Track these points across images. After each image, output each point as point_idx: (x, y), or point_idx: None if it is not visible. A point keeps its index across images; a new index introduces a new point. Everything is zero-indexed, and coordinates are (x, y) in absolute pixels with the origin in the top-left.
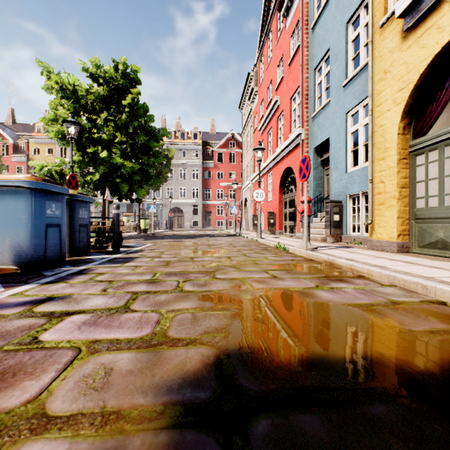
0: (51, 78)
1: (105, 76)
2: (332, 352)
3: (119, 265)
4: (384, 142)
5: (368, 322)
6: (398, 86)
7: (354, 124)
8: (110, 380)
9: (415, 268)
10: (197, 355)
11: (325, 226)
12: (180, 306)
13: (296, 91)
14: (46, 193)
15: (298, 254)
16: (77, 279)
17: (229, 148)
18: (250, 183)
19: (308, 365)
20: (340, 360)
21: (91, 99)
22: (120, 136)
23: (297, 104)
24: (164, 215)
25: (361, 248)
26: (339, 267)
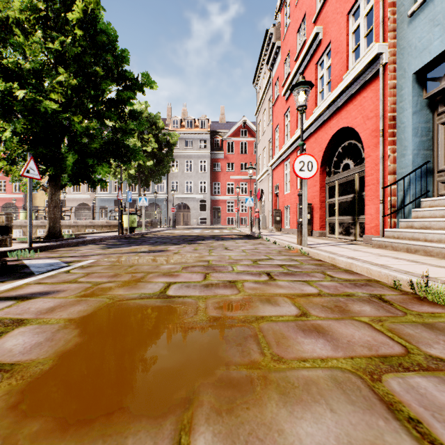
0: None
1: None
2: None
3: None
4: None
5: None
6: None
7: None
8: None
9: None
10: None
11: None
12: None
13: None
14: None
15: None
16: None
17: (240, 137)
18: (268, 170)
19: None
20: None
21: (24, 20)
22: (65, 74)
23: (363, 15)
24: (168, 211)
25: None
26: None
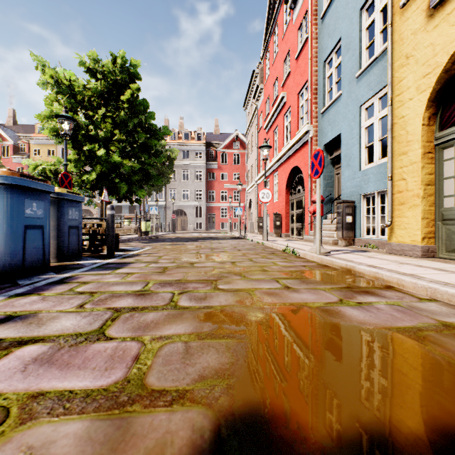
0: (46, 72)
1: (103, 71)
2: (396, 422)
3: (109, 272)
4: (405, 135)
5: (426, 359)
6: (422, 72)
7: (368, 118)
8: None
9: (454, 277)
10: (185, 427)
11: (336, 228)
12: (170, 330)
13: (304, 85)
14: (25, 190)
15: (309, 258)
16: (54, 290)
17: (233, 149)
18: (255, 184)
19: (364, 453)
20: (414, 440)
21: (88, 95)
22: (119, 134)
23: (305, 99)
24: (166, 217)
25: (378, 252)
26: (360, 275)
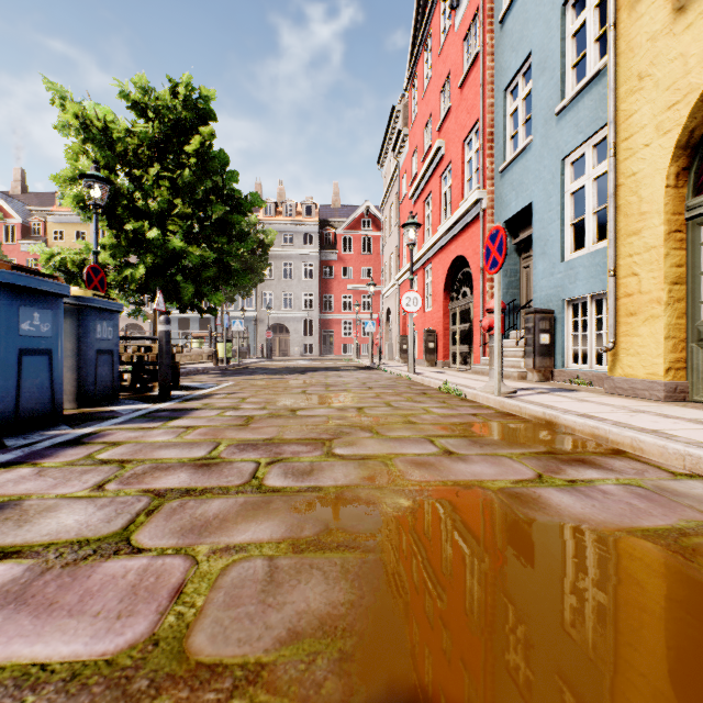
0: (67, 108)
1: (157, 106)
2: None
3: (157, 425)
4: (638, 203)
5: None
6: (666, 100)
7: (576, 178)
8: None
9: None
10: None
11: (524, 354)
12: (245, 534)
13: (472, 128)
14: (20, 292)
15: (483, 402)
16: (61, 457)
17: (362, 230)
18: (396, 285)
19: None
20: None
21: (133, 144)
22: (181, 205)
23: (474, 151)
24: (258, 336)
25: (593, 392)
26: (568, 431)
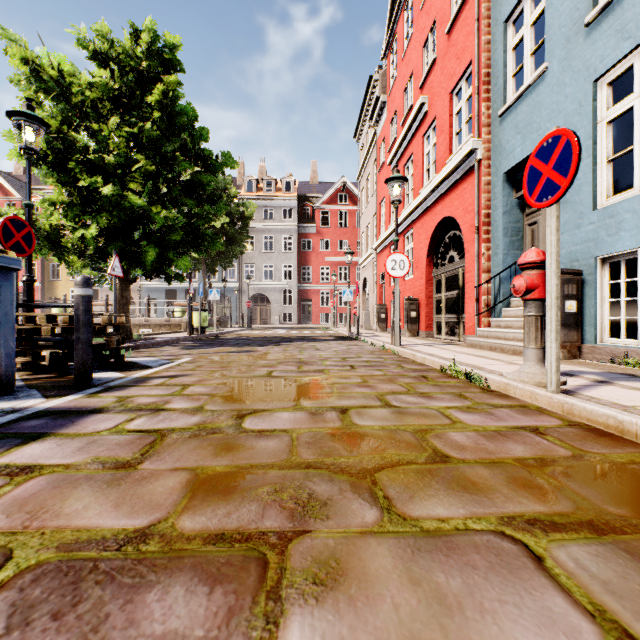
0: (15, 53)
1: (117, 54)
2: None
3: None
4: None
5: None
6: None
7: (612, 104)
8: None
9: None
10: None
11: None
12: None
13: (463, 75)
14: None
15: (522, 398)
16: None
17: (339, 204)
18: (373, 254)
19: None
20: None
21: (94, 98)
22: (144, 162)
23: (464, 99)
24: (240, 306)
25: None
26: None
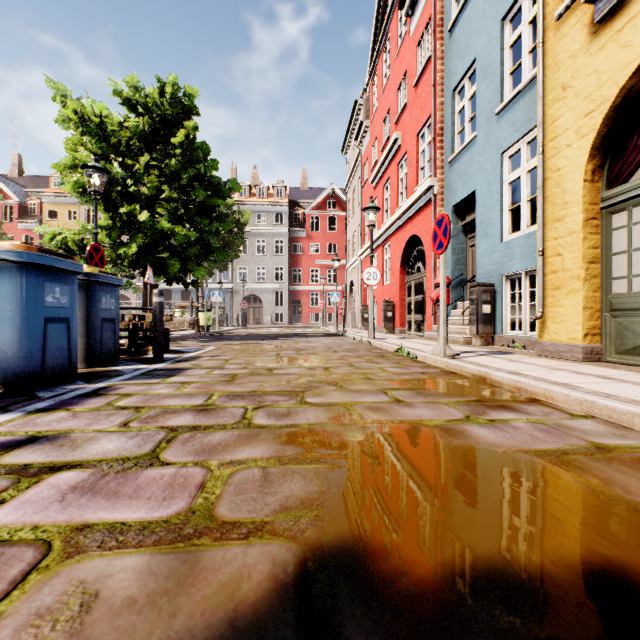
0: (67, 105)
1: (147, 103)
2: (517, 555)
3: (158, 381)
4: (561, 194)
5: (566, 487)
6: (584, 108)
7: (513, 169)
8: (85, 625)
9: (621, 387)
10: (264, 561)
11: (469, 322)
12: (243, 454)
13: (425, 123)
14: (45, 271)
15: (431, 363)
16: (87, 404)
17: (328, 210)
18: (358, 260)
19: (475, 586)
20: (535, 574)
21: (126, 136)
22: (168, 190)
23: (426, 143)
24: (234, 306)
25: (525, 354)
26: (498, 385)
